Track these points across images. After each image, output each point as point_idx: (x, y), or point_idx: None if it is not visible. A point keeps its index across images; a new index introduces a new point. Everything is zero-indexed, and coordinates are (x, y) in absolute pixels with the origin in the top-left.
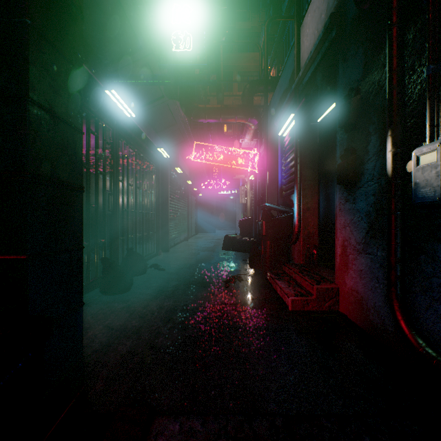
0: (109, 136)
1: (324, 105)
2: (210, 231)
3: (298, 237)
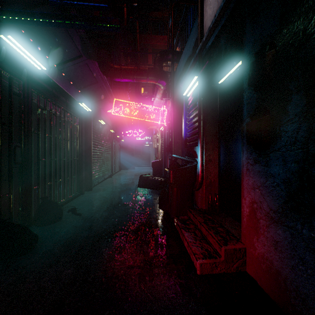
0: (18, 88)
1: (227, 67)
2: (131, 167)
3: (201, 185)
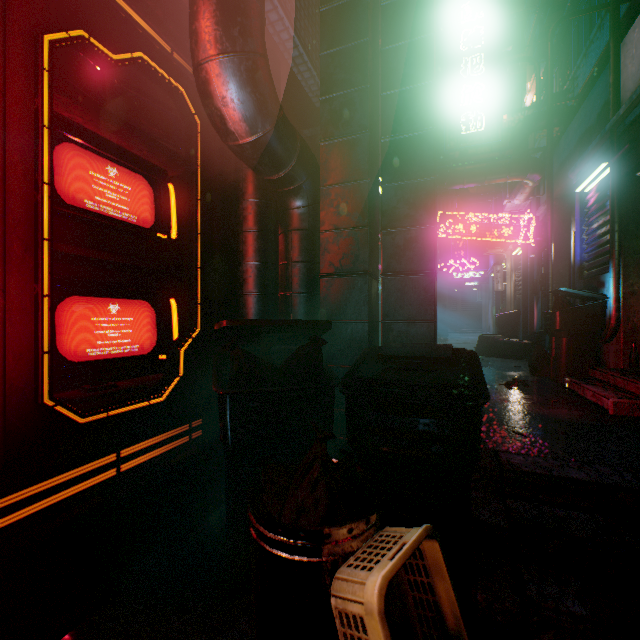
0: None
1: None
2: (440, 333)
3: (614, 332)
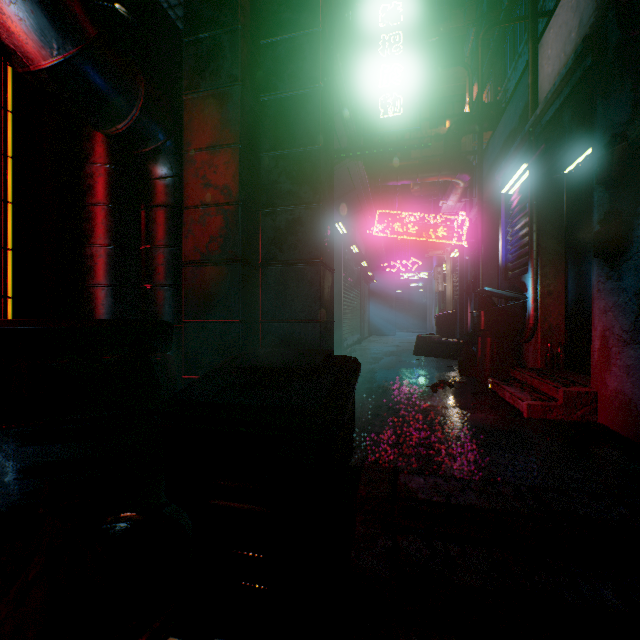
0: None
1: (575, 152)
2: (388, 332)
3: (533, 332)
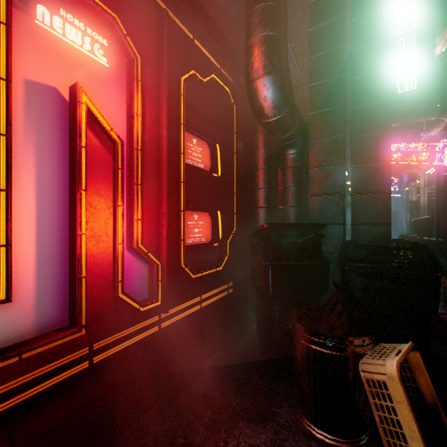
0: None
1: None
2: None
3: None
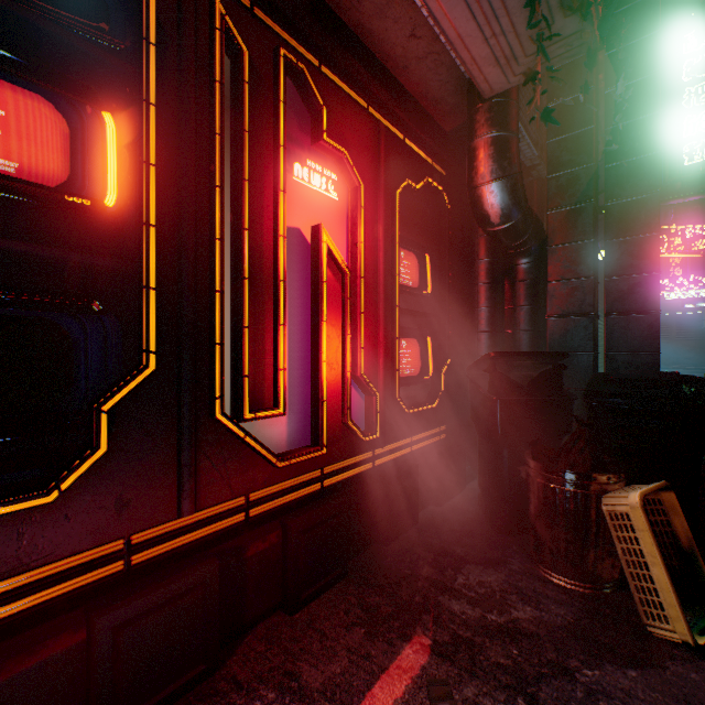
0: None
1: None
2: None
3: None
